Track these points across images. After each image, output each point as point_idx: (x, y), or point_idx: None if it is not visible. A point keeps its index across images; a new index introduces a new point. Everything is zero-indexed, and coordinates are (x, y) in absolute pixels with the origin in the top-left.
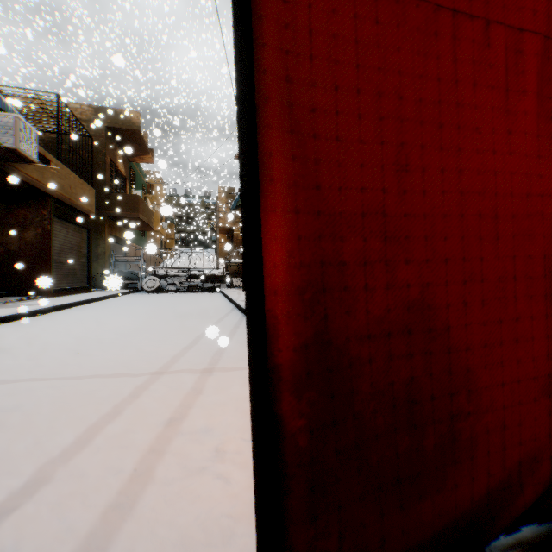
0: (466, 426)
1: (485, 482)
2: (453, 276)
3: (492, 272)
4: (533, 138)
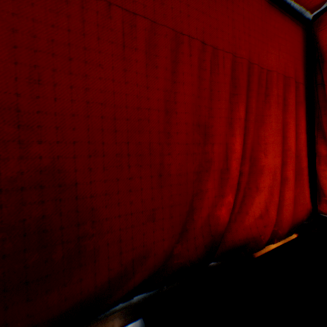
0: (91, 243)
1: (107, 274)
2: (81, 152)
3: (113, 151)
4: (144, 76)
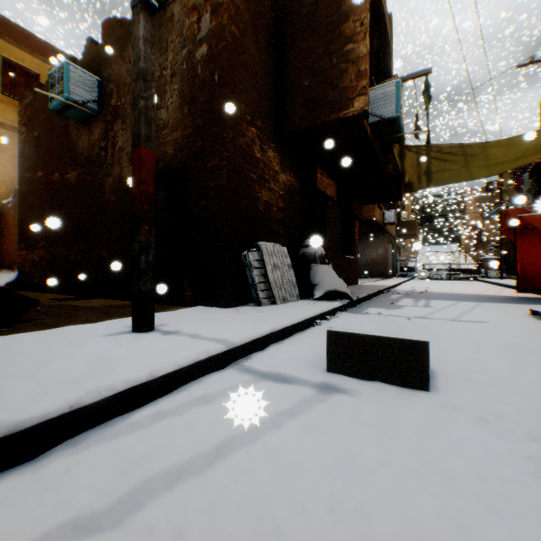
0: (539, 280)
1: None
2: (537, 267)
3: None
4: None
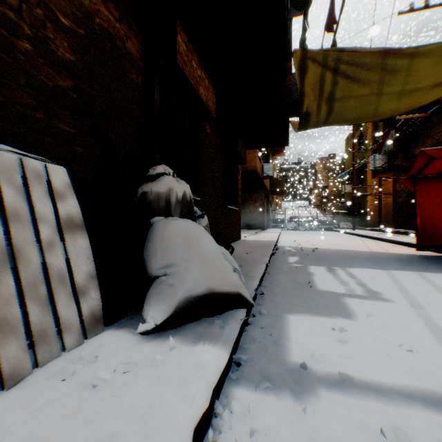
0: (439, 236)
1: None
2: (438, 222)
3: None
4: None
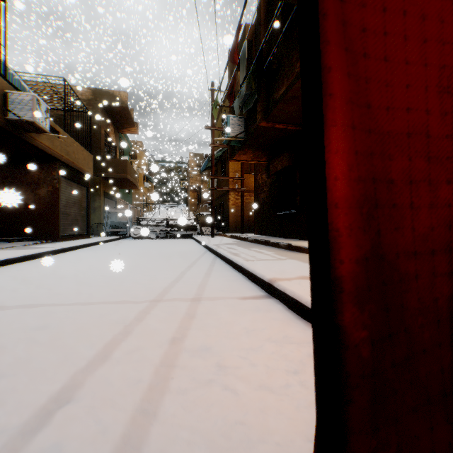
0: None
1: None
2: None
3: None
4: None
